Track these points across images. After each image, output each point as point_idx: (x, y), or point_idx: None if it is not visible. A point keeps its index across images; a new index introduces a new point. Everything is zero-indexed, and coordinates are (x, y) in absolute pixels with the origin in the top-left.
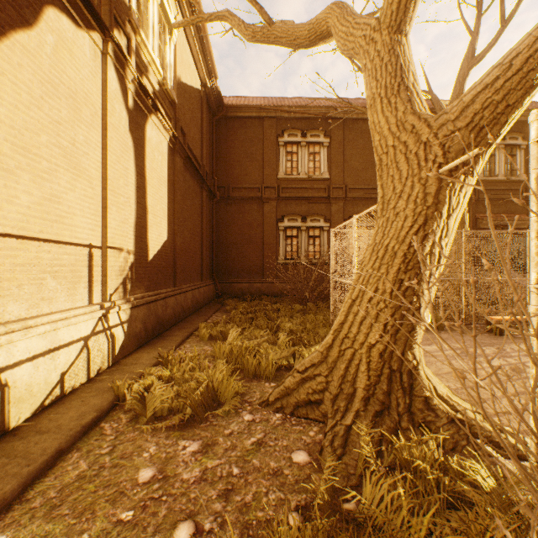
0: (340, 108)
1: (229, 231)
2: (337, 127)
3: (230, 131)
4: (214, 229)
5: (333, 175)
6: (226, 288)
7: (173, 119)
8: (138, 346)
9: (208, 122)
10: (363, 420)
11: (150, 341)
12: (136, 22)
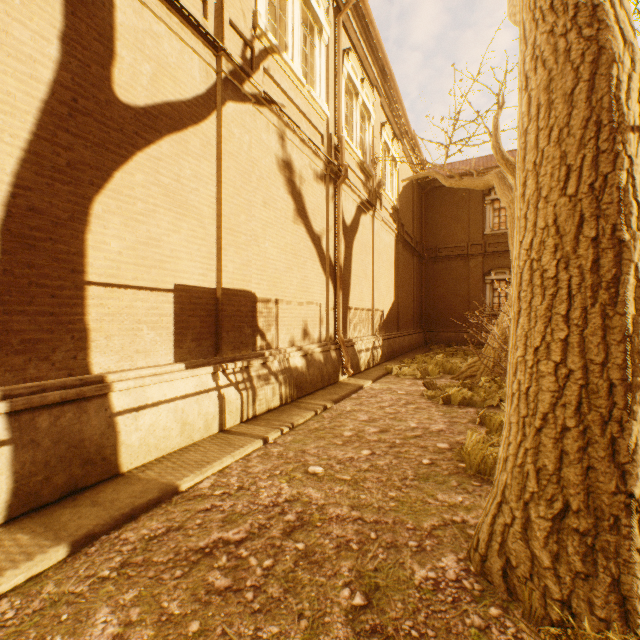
0: None
1: (436, 287)
2: None
3: (437, 199)
4: (423, 286)
5: None
6: (433, 337)
7: (397, 221)
8: (385, 360)
9: (417, 198)
10: (488, 377)
11: (389, 360)
12: (383, 186)
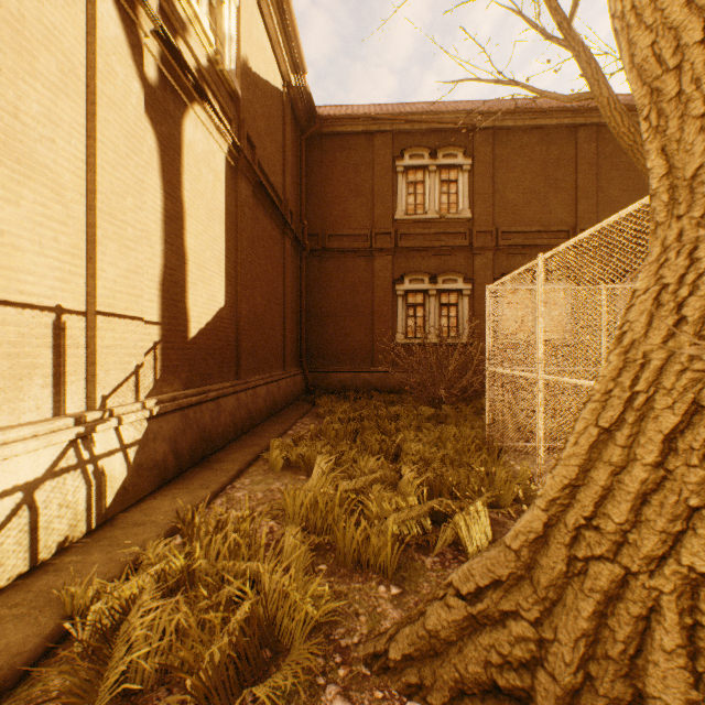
0: (488, 111)
1: (325, 298)
2: (483, 141)
3: (326, 154)
4: (303, 296)
5: (477, 213)
6: (320, 380)
7: (234, 121)
8: (159, 484)
9: (293, 141)
10: None
11: (186, 472)
12: None
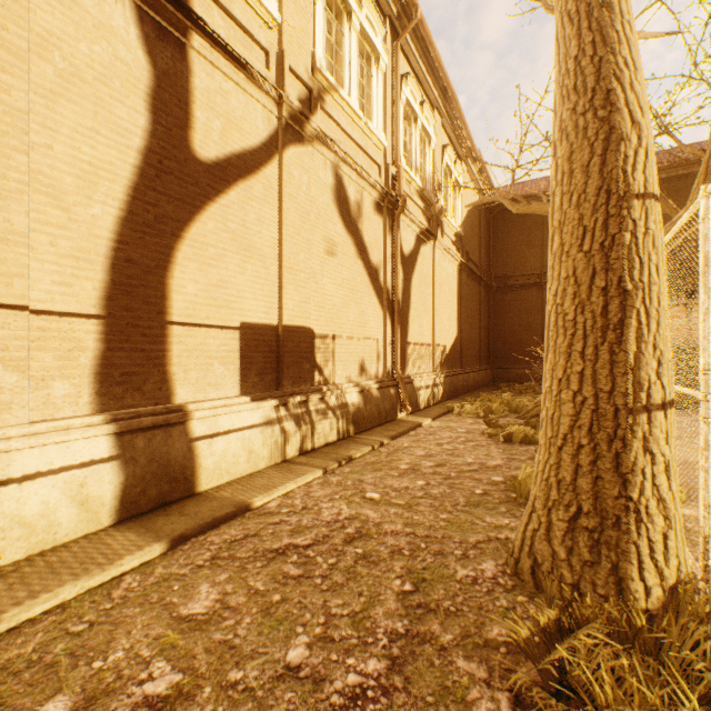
0: None
1: (506, 319)
2: None
3: (506, 222)
4: (490, 319)
5: None
6: (502, 374)
7: (460, 249)
8: (447, 399)
9: (484, 222)
10: None
11: (452, 398)
12: (444, 213)
